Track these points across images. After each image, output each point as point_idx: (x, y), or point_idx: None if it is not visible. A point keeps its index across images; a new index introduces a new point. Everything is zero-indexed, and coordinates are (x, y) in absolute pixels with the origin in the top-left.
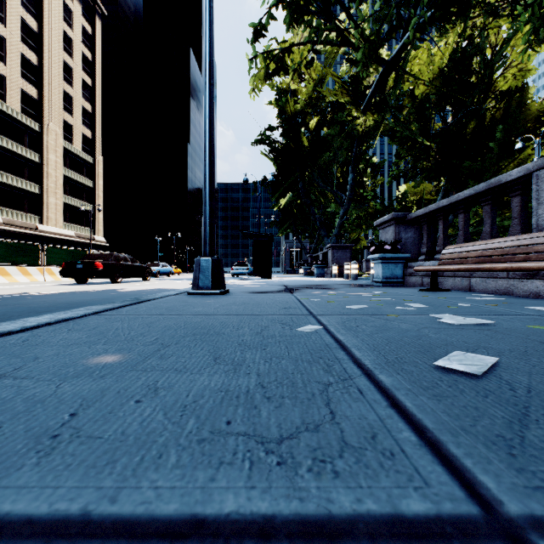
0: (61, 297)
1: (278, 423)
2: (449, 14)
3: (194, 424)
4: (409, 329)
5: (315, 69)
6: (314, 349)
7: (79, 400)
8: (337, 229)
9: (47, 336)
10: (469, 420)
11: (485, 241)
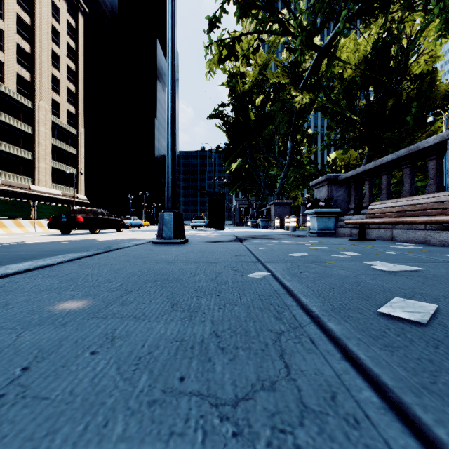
0: (47, 245)
1: (232, 380)
2: (372, 9)
3: (146, 381)
4: (347, 275)
5: (260, 56)
6: (264, 295)
7: (35, 351)
8: (279, 188)
9: (22, 282)
10: (428, 375)
11: (406, 198)
